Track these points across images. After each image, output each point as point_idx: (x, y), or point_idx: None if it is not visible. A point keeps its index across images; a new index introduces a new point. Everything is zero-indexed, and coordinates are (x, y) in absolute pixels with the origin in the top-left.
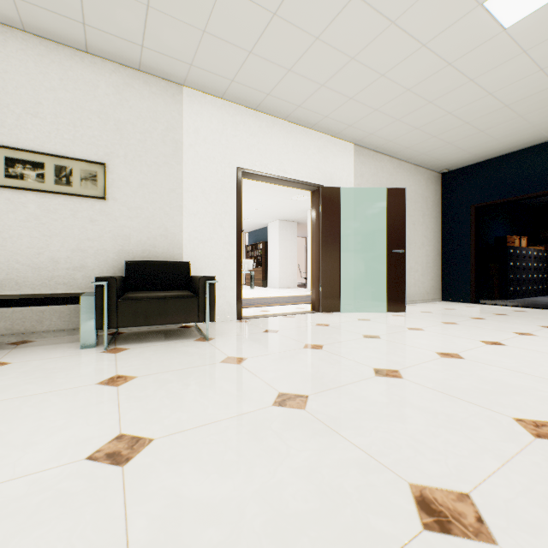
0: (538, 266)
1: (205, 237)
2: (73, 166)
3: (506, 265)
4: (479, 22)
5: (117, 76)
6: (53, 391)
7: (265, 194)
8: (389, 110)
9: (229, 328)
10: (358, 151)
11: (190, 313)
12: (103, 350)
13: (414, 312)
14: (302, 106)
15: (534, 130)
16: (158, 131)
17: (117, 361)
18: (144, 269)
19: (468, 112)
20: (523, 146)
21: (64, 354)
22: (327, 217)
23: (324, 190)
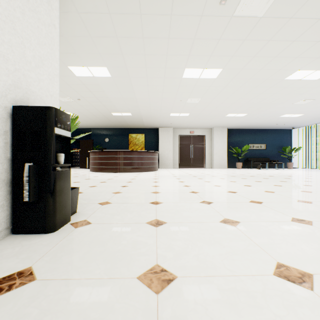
0: None
1: None
2: None
3: (73, 157)
4: None
5: None
6: None
7: None
8: None
9: None
10: None
11: None
12: None
13: None
14: None
15: None
16: None
17: None
18: None
19: None
20: None
21: None
22: None
23: None
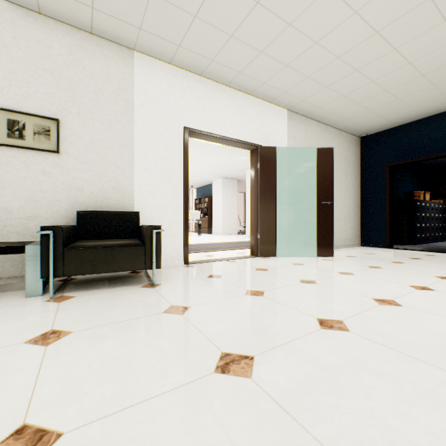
0: (438, 217)
1: (155, 190)
2: (26, 121)
3: (414, 215)
4: None
5: (70, 38)
6: None
7: (210, 155)
8: (319, 78)
9: (175, 273)
10: (291, 116)
11: (137, 261)
12: (48, 299)
13: (340, 256)
14: (243, 72)
15: (443, 98)
16: (110, 91)
17: (58, 312)
18: (95, 218)
19: (389, 80)
20: (432, 113)
21: (7, 303)
22: (264, 173)
23: (262, 149)
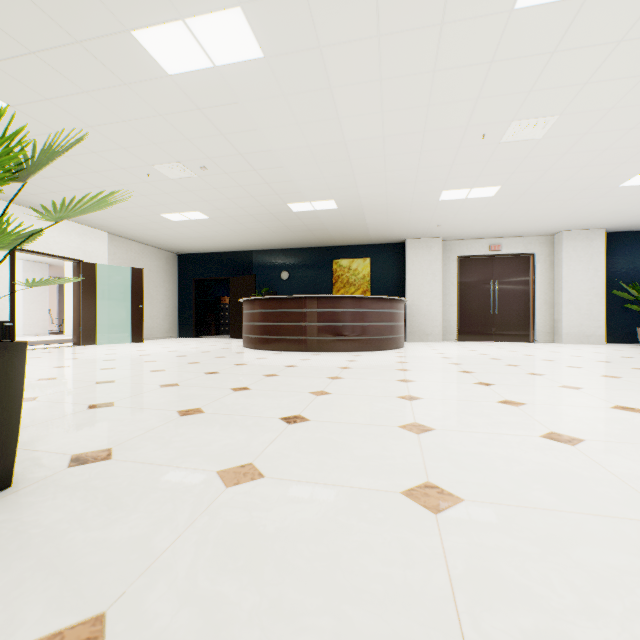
0: None
1: None
2: None
3: (220, 314)
4: (161, 217)
5: None
6: None
7: None
8: (130, 227)
9: None
10: (112, 237)
11: None
12: None
13: (150, 342)
14: None
15: (214, 247)
16: None
17: None
18: None
19: (176, 236)
20: (215, 251)
21: None
22: (87, 282)
23: (85, 264)
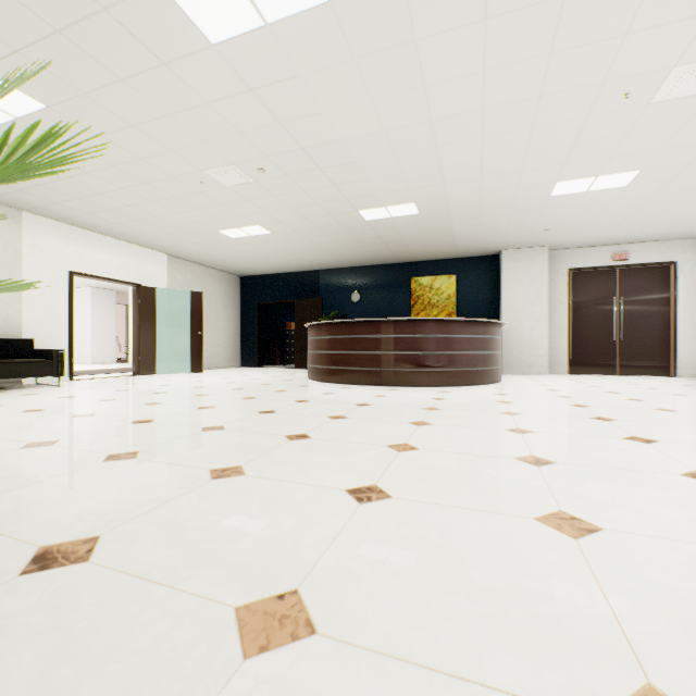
0: None
1: (43, 321)
2: None
3: (285, 342)
4: (220, 234)
5: None
6: (3, 397)
7: None
8: (188, 247)
9: (69, 383)
10: (172, 259)
11: (48, 371)
12: None
13: (210, 372)
14: (125, 235)
15: (278, 267)
16: (2, 243)
17: (14, 393)
18: None
19: (237, 256)
20: (279, 272)
21: None
22: (146, 308)
23: (144, 288)
